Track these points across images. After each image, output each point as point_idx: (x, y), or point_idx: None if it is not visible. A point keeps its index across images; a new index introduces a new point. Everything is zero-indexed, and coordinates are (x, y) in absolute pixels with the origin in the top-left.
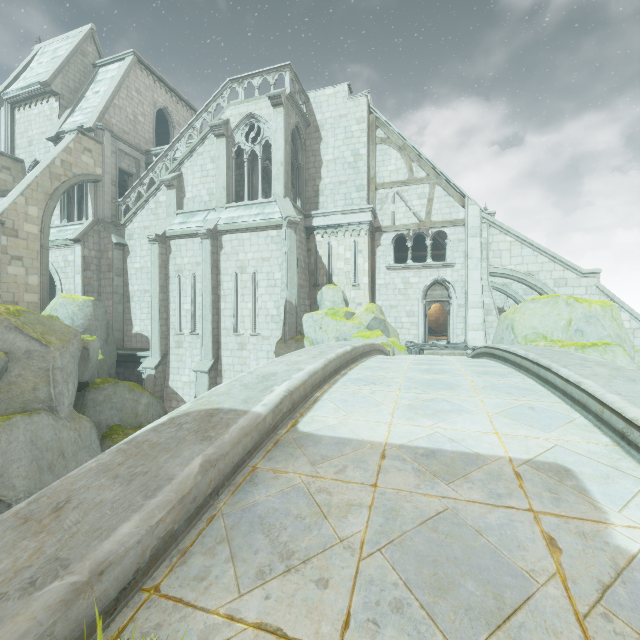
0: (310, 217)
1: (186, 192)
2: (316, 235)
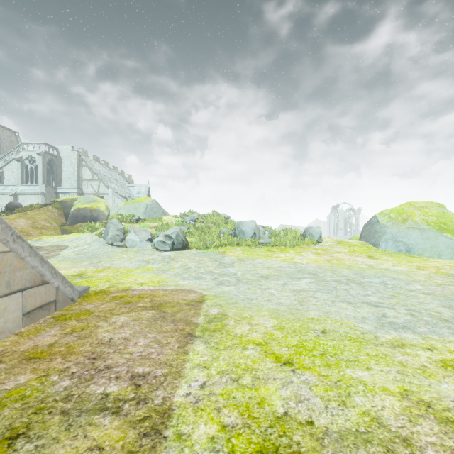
0: (57, 189)
1: (5, 177)
2: (60, 195)
